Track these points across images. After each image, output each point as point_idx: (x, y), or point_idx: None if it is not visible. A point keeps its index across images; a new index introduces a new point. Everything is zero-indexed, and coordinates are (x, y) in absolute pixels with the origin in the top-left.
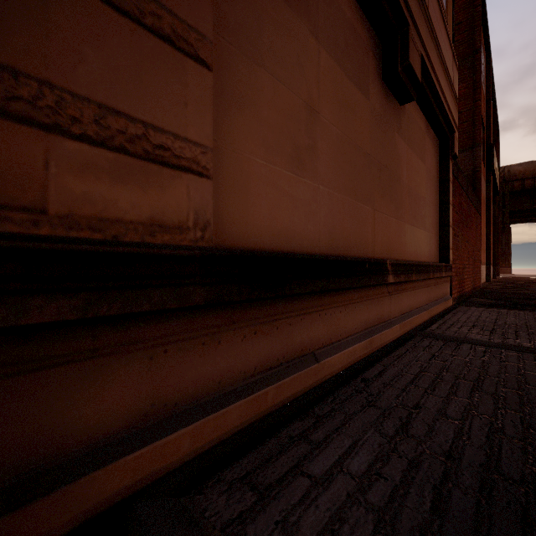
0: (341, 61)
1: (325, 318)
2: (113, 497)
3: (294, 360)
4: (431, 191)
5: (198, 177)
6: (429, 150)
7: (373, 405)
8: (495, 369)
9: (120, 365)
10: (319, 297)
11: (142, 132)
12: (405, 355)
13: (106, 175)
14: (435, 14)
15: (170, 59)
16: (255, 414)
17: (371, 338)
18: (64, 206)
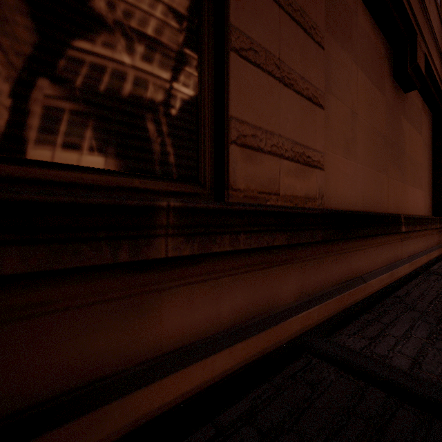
0: (369, 74)
1: (366, 254)
2: (295, 333)
3: (352, 279)
4: (426, 157)
5: (319, 170)
6: (424, 123)
7: (412, 310)
8: None
9: (292, 269)
10: (363, 240)
11: (303, 151)
12: (420, 284)
13: (293, 175)
14: (434, 15)
15: (311, 109)
16: (339, 308)
17: (392, 271)
18: (283, 191)
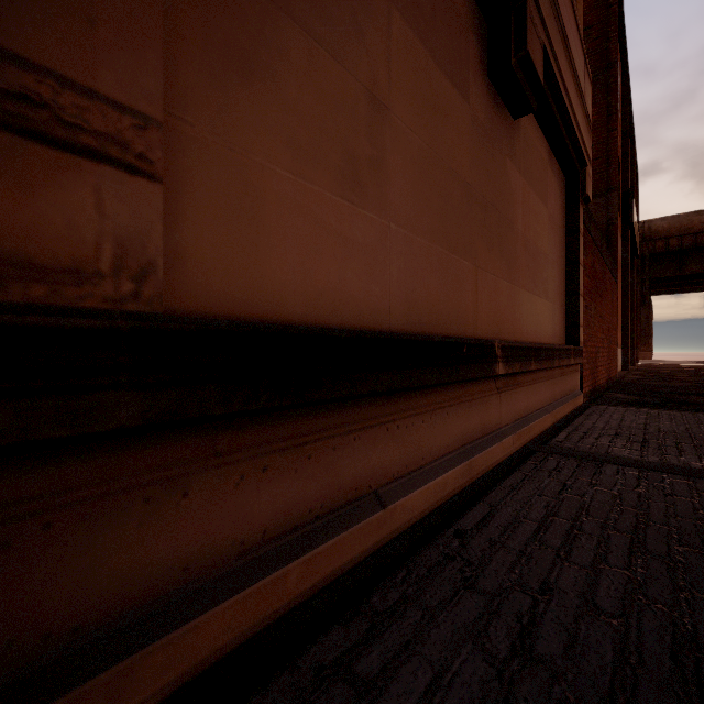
0: (425, 36)
1: (397, 434)
2: None
3: (341, 508)
4: (555, 246)
5: (126, 173)
6: (552, 188)
7: (471, 587)
8: (660, 510)
9: None
10: (387, 401)
11: None
12: (523, 485)
13: None
14: None
15: None
16: (260, 619)
17: (471, 460)
18: None
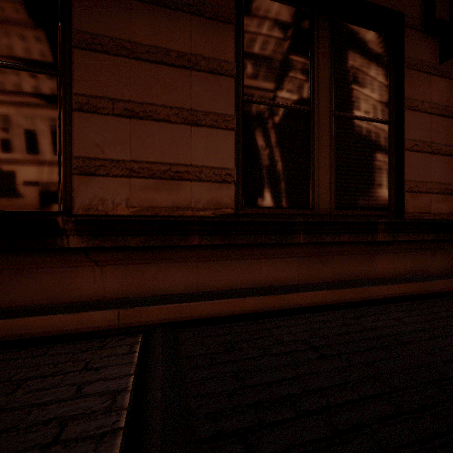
0: None
1: None
2: (441, 289)
3: None
4: None
5: None
6: None
7: None
8: None
9: (438, 254)
10: None
11: (446, 187)
12: None
13: (440, 201)
14: None
15: (452, 161)
16: None
17: None
18: (433, 211)
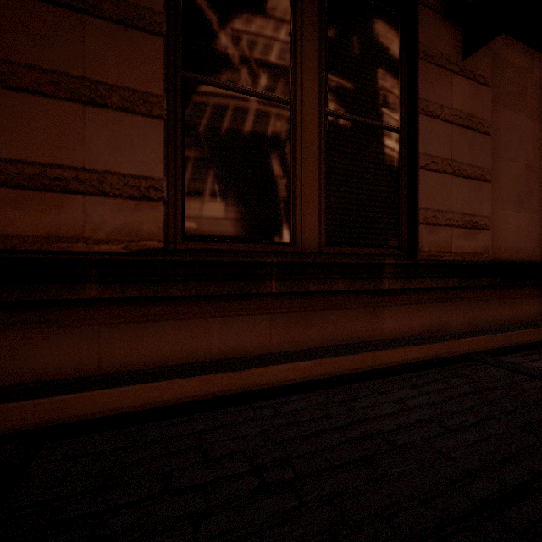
0: None
1: None
2: (464, 351)
3: (523, 323)
4: None
5: (486, 231)
6: None
7: None
8: None
9: (461, 306)
10: (538, 288)
11: (470, 219)
12: None
13: (462, 237)
14: None
15: (478, 186)
16: (506, 343)
17: None
18: (454, 250)
